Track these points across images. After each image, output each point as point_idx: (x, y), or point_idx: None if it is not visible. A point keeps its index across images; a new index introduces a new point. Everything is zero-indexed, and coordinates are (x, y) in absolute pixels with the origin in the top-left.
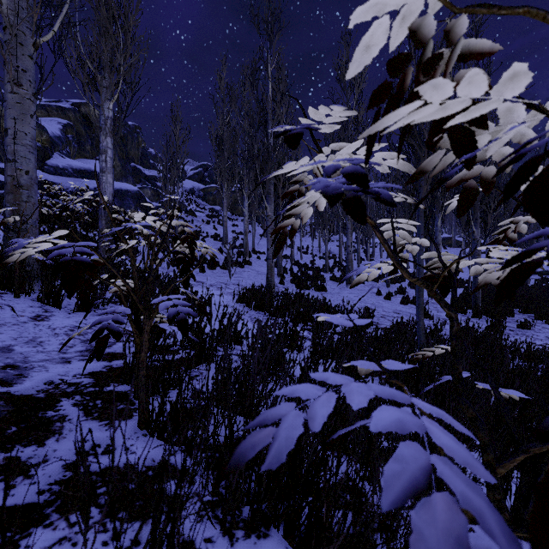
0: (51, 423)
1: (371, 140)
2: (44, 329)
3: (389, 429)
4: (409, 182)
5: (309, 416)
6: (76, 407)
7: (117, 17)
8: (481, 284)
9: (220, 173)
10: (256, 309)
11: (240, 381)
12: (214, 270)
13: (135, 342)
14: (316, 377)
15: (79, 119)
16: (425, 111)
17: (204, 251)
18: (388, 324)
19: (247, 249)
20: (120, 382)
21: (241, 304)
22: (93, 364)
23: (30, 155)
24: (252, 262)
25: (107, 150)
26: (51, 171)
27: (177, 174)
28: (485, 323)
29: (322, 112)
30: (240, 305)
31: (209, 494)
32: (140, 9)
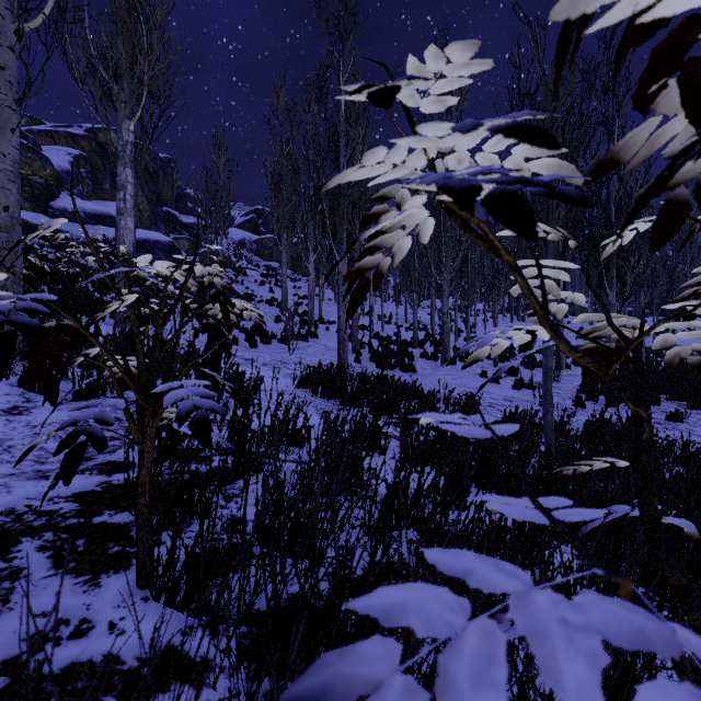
0: None
1: (561, 47)
2: (19, 428)
3: None
4: (590, 179)
5: None
6: (43, 552)
7: (139, 9)
8: (698, 362)
9: (277, 219)
10: (323, 396)
11: (297, 507)
12: (270, 345)
13: (139, 450)
14: (439, 564)
15: (95, 149)
16: None
17: (247, 315)
18: (498, 416)
19: (313, 317)
20: (119, 507)
21: (304, 390)
22: (82, 479)
23: (10, 185)
24: (319, 335)
25: (127, 185)
26: (56, 216)
27: (221, 219)
28: (624, 414)
29: (430, 68)
30: (303, 391)
31: None
32: None
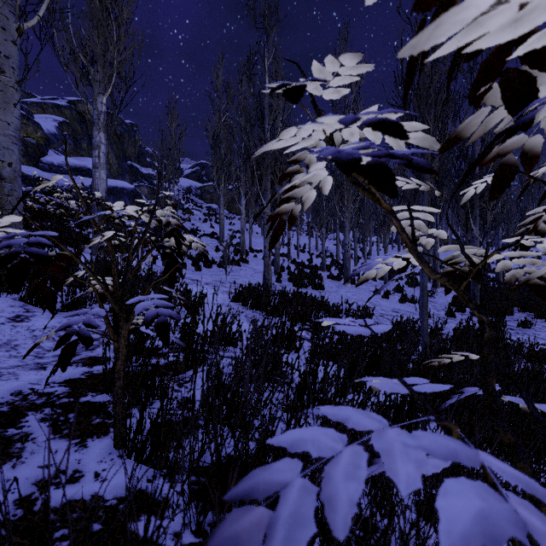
0: (9, 444)
1: (410, 70)
2: (21, 331)
3: (472, 539)
4: (441, 151)
5: (324, 497)
6: (44, 422)
7: (110, 9)
8: (522, 281)
9: (216, 171)
10: (252, 308)
11: (232, 390)
12: (211, 268)
13: (114, 347)
14: (328, 415)
15: (75, 117)
16: (493, 22)
17: (194, 246)
18: (387, 323)
19: (244, 247)
20: (99, 390)
21: (237, 303)
22: (71, 370)
23: (13, 146)
24: (249, 261)
25: (100, 145)
26: (45, 169)
27: (173, 171)
28: None
29: (328, 70)
30: (236, 304)
31: (192, 534)
32: (134, 2)
